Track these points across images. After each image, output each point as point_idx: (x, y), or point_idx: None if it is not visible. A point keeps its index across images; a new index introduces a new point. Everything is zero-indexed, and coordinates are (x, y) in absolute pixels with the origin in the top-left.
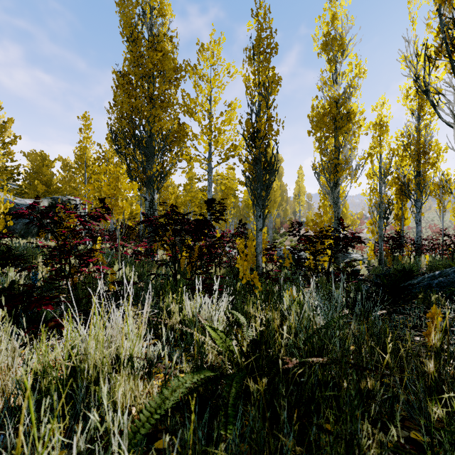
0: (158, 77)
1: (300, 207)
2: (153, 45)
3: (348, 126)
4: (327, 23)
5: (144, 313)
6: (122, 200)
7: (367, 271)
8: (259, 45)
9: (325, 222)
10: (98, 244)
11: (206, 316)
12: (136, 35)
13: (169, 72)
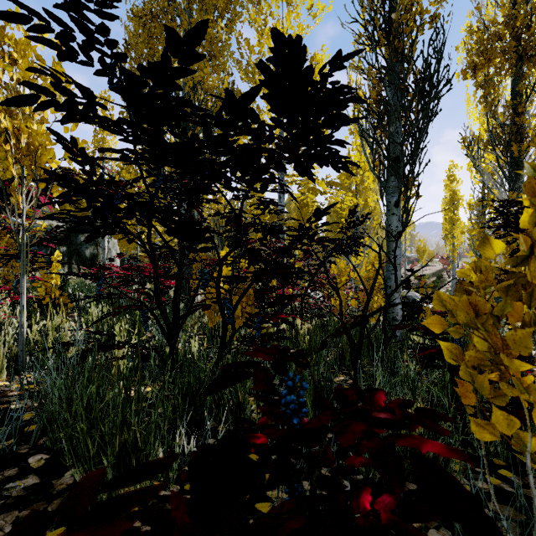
0: (195, 1)
1: (406, 235)
2: None
3: None
4: None
5: None
6: (24, 117)
7: None
8: None
9: None
10: (53, 266)
11: None
12: None
13: None
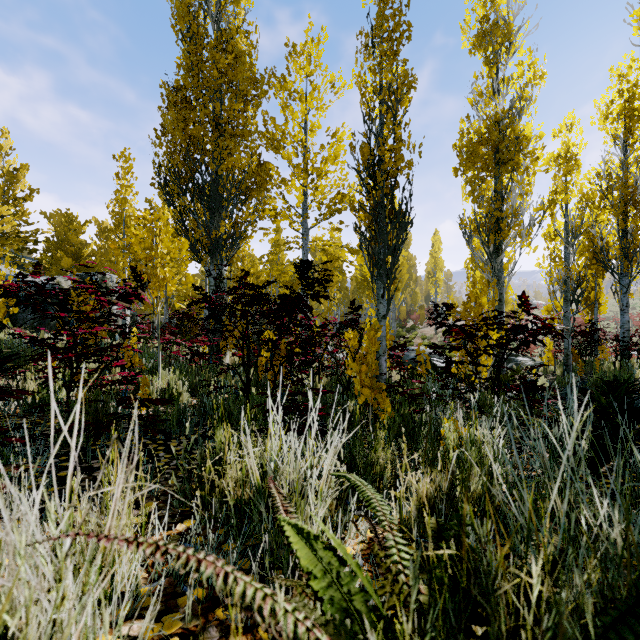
0: (227, 91)
1: (436, 290)
2: (220, 44)
3: (516, 160)
4: (484, 2)
5: (115, 495)
6: (163, 266)
7: (547, 383)
8: (382, 26)
9: (484, 305)
10: (133, 338)
11: (291, 480)
12: (195, 29)
13: (244, 83)
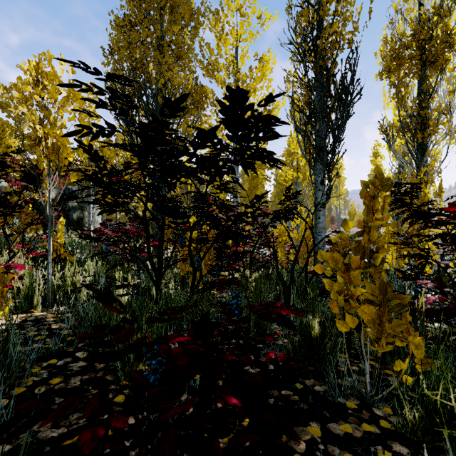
0: (166, 14)
1: (340, 201)
2: None
3: (446, 57)
4: None
5: None
6: (51, 126)
7: None
8: None
9: (426, 197)
10: (59, 229)
11: None
12: None
13: (181, 6)
